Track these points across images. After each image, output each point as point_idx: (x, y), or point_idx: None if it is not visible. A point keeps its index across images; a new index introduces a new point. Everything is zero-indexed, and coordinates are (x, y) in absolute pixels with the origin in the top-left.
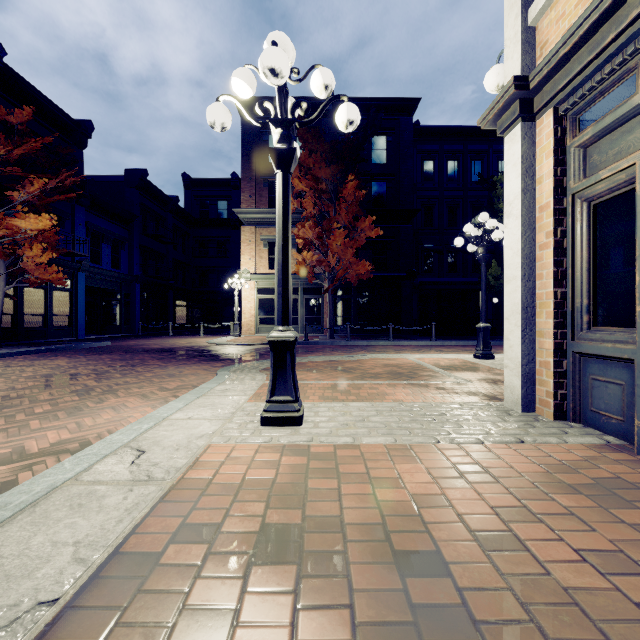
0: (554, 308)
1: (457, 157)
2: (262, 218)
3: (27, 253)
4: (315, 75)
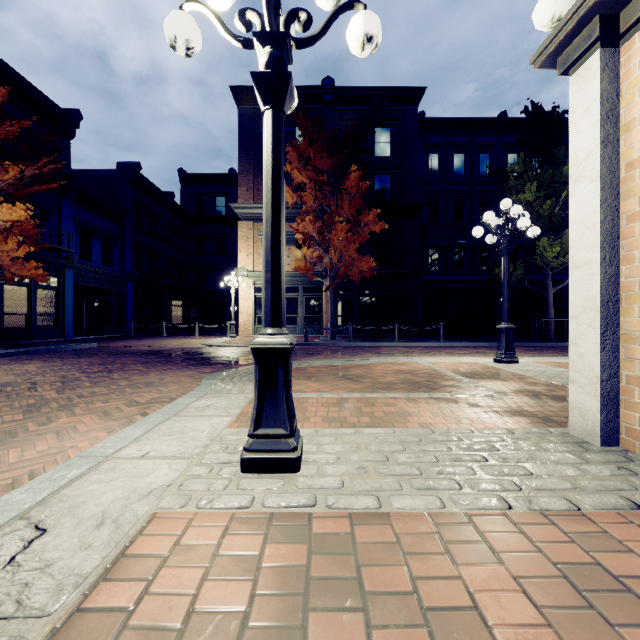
0: None
1: (464, 150)
2: (260, 213)
3: (1, 247)
4: None
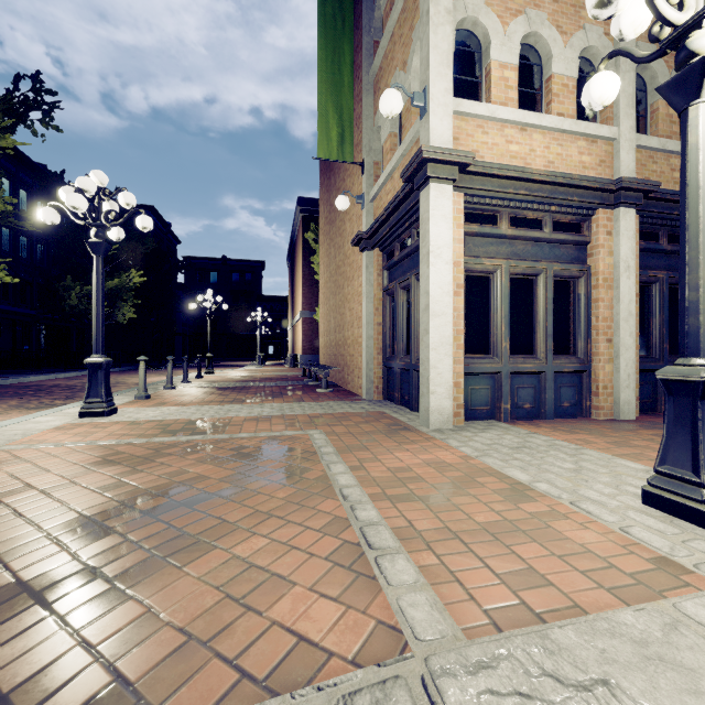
0: (463, 342)
1: None
2: None
3: None
4: None
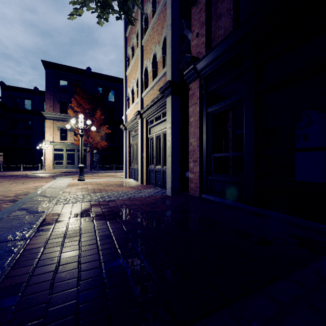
0: (128, 161)
1: None
2: (57, 117)
3: None
4: (87, 121)
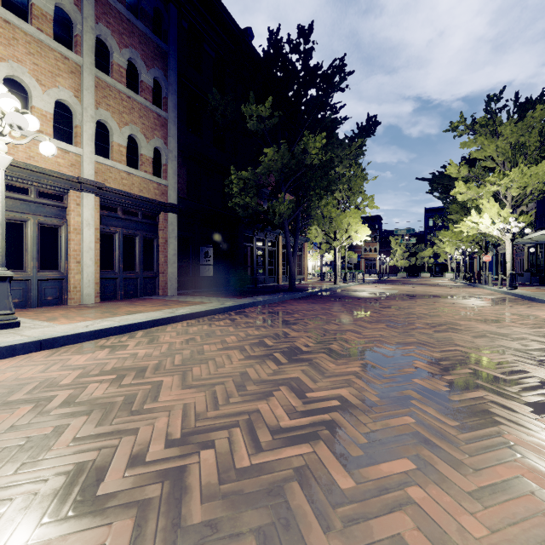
0: None
1: None
2: None
3: None
4: None
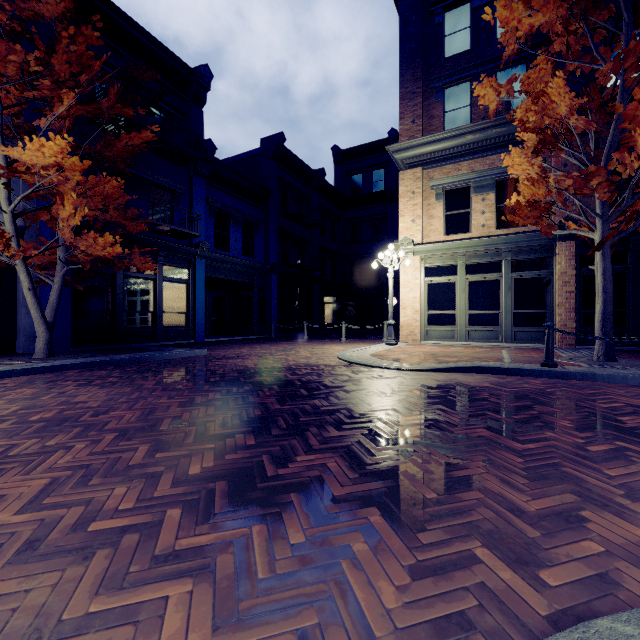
0: None
1: None
2: (433, 152)
3: (61, 213)
4: None
